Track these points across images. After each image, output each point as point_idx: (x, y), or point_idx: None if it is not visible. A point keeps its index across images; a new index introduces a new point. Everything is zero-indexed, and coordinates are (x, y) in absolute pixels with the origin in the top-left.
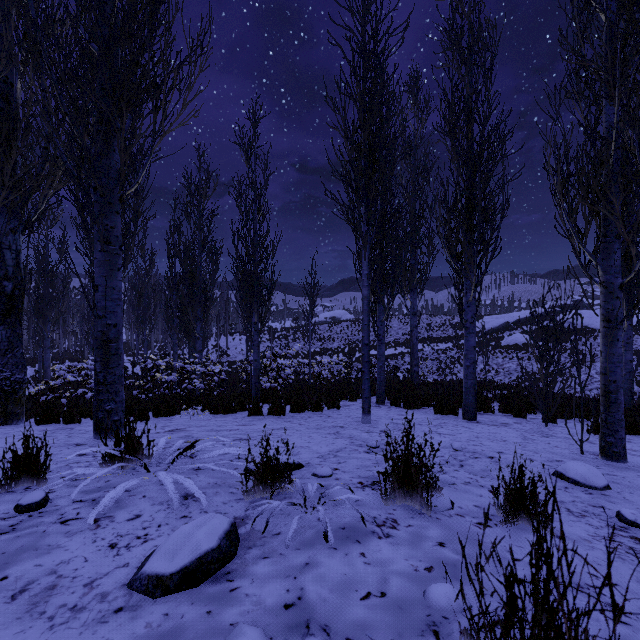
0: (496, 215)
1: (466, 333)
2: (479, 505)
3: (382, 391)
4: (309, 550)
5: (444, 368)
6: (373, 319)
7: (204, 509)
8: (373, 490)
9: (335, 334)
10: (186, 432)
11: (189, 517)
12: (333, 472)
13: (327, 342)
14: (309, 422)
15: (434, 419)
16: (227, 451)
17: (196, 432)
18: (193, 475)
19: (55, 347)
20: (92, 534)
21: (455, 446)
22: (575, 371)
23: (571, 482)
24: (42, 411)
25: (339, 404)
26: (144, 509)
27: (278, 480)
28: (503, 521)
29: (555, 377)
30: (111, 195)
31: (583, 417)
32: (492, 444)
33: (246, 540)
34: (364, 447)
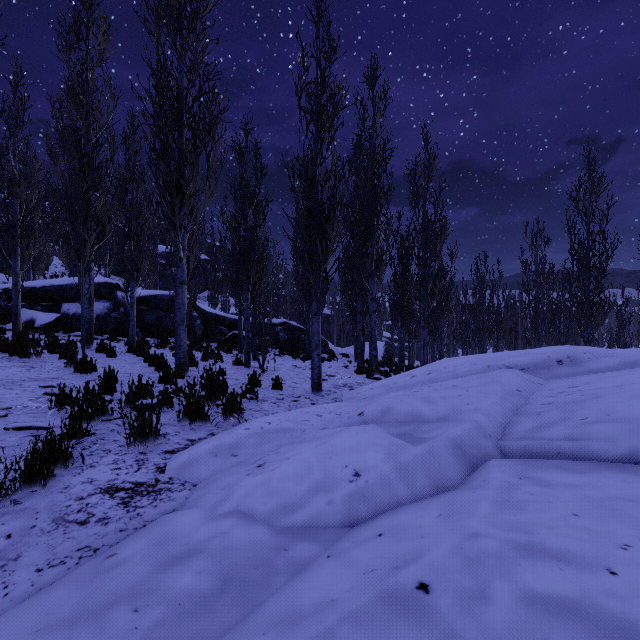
0: None
1: None
2: None
3: None
4: None
5: None
6: None
7: None
8: None
9: None
10: None
11: None
12: None
13: None
14: None
15: None
16: None
17: None
18: None
19: None
20: None
21: None
22: None
23: None
24: None
25: None
26: None
27: None
28: None
29: None
30: None
31: None
32: None
33: None
34: None
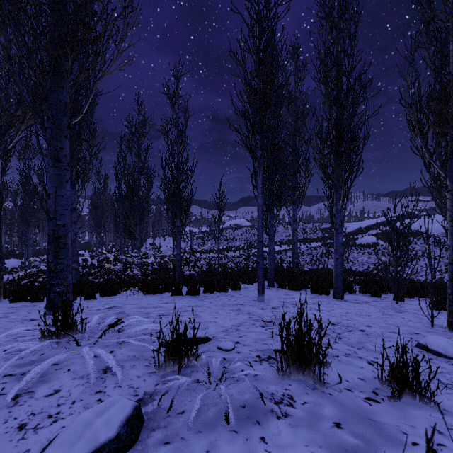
0: (359, 143)
1: (336, 233)
2: (363, 378)
3: (272, 277)
4: (210, 433)
5: (315, 260)
6: (265, 223)
7: (119, 383)
8: (269, 364)
9: (237, 236)
10: (121, 309)
11: (103, 392)
12: (235, 345)
13: (231, 242)
14: (217, 300)
15: (312, 298)
16: (147, 327)
17: (129, 309)
18: (116, 348)
19: (38, 245)
20: (7, 412)
21: (332, 321)
22: (410, 262)
23: (434, 353)
24: (14, 292)
25: (240, 287)
26: (65, 383)
27: (187, 355)
28: (389, 396)
29: (404, 266)
30: (60, 123)
31: (422, 296)
32: (360, 319)
33: (151, 420)
34: (260, 322)
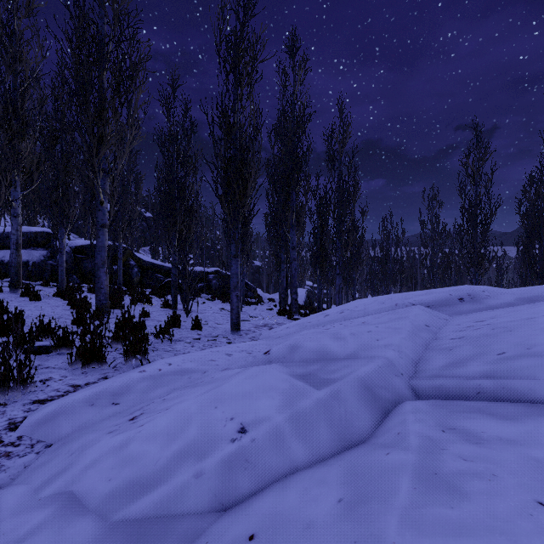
0: None
1: None
2: None
3: None
4: None
5: None
6: None
7: None
8: None
9: None
10: None
11: None
12: None
13: None
14: None
15: None
16: None
17: None
18: None
19: None
20: None
21: None
22: None
23: None
24: None
25: None
26: None
27: None
28: None
29: None
30: None
31: None
32: None
33: None
34: None
